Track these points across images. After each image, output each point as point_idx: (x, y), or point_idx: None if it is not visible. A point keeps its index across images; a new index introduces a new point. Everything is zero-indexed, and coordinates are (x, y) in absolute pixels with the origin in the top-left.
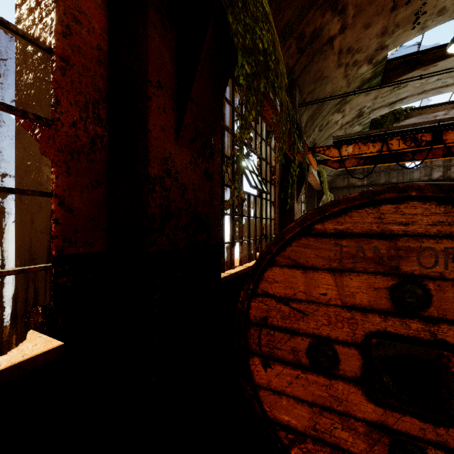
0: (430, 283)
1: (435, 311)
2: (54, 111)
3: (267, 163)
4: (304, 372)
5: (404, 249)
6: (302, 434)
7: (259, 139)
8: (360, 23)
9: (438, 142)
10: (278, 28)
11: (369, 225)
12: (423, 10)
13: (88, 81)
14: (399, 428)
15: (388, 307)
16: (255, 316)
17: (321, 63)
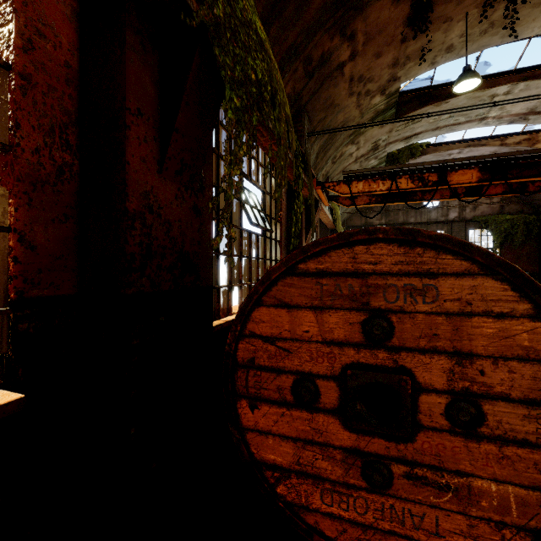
0: (393, 316)
1: (397, 341)
2: (13, 136)
3: (271, 198)
4: (289, 409)
5: (373, 286)
6: (287, 470)
7: (263, 170)
8: (371, 51)
9: (443, 183)
10: (282, 49)
11: (345, 265)
12: (433, 46)
13: (54, 102)
14: (369, 449)
15: (360, 340)
16: (242, 358)
17: (332, 90)
